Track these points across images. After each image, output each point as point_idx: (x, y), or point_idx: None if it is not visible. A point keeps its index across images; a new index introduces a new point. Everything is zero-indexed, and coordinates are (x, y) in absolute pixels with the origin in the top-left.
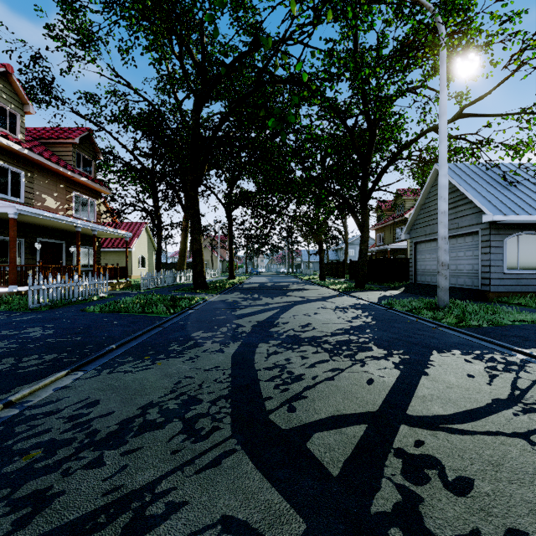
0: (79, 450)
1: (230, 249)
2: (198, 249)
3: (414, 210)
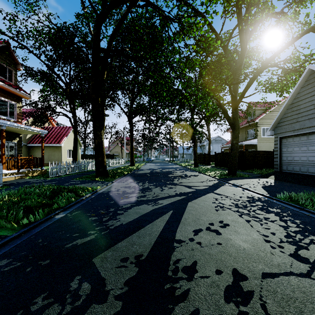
0: None
1: (131, 145)
2: (99, 143)
3: (282, 110)
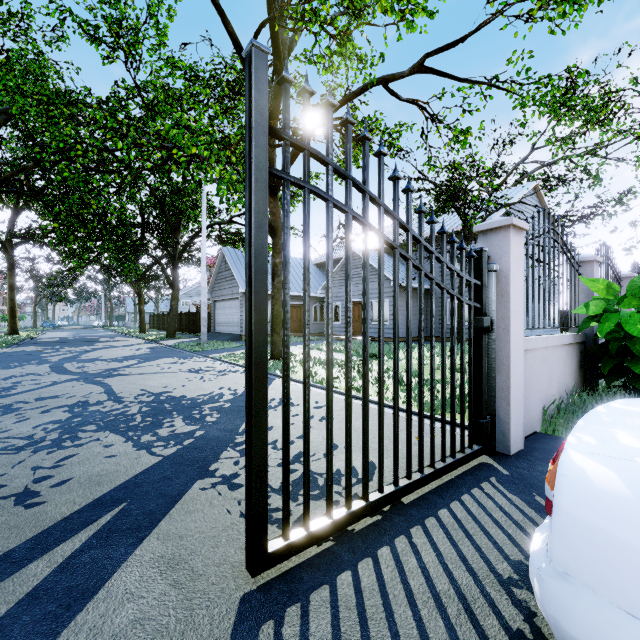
0: None
1: (11, 296)
2: None
3: (213, 277)
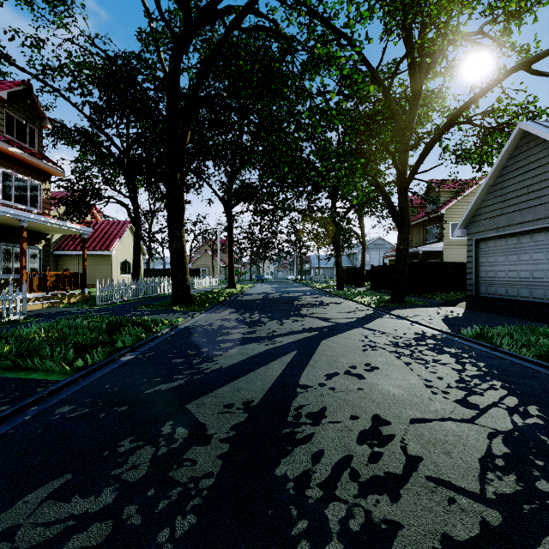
0: None
1: (230, 252)
2: (178, 249)
3: (478, 194)
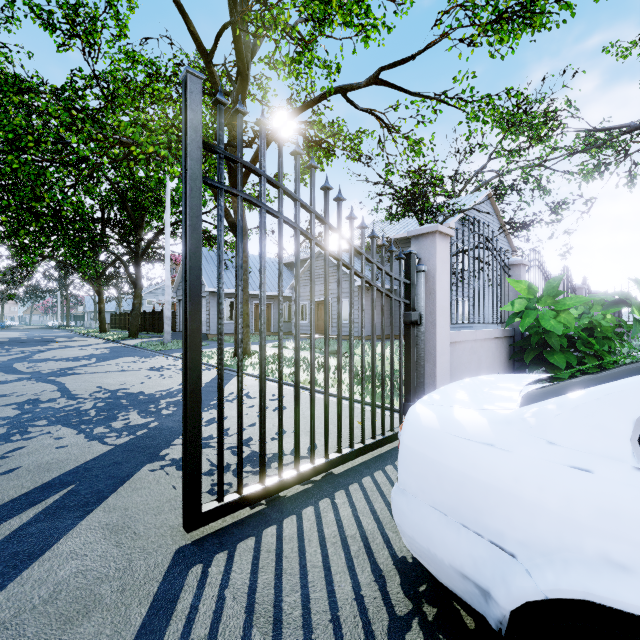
0: None
1: None
2: None
3: (178, 275)
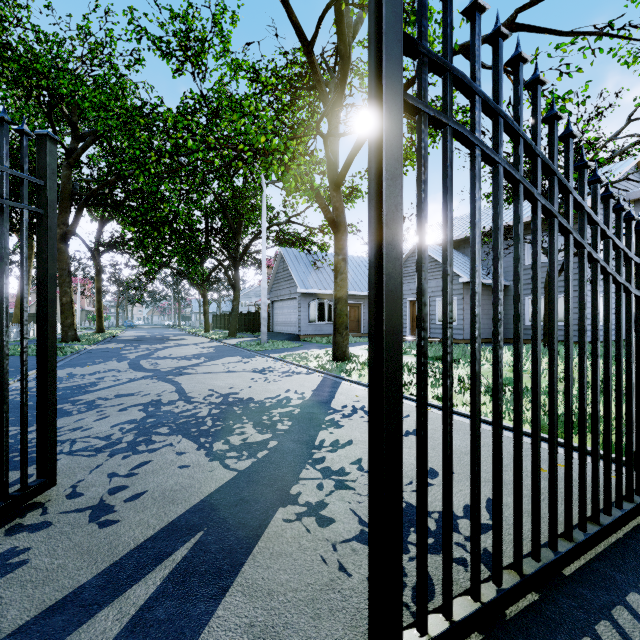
0: (83, 375)
1: (99, 298)
2: (68, 301)
3: (271, 277)
